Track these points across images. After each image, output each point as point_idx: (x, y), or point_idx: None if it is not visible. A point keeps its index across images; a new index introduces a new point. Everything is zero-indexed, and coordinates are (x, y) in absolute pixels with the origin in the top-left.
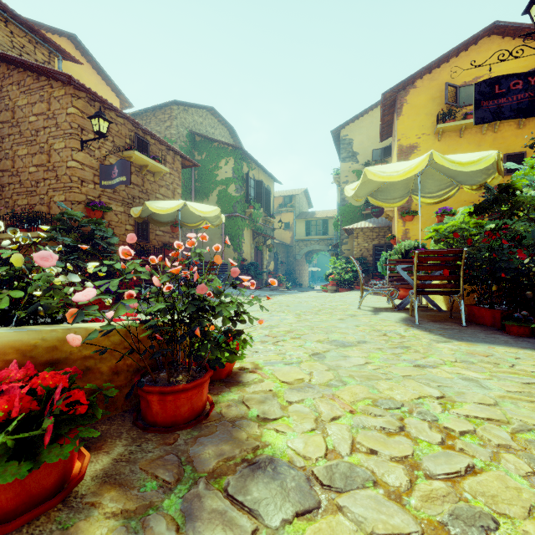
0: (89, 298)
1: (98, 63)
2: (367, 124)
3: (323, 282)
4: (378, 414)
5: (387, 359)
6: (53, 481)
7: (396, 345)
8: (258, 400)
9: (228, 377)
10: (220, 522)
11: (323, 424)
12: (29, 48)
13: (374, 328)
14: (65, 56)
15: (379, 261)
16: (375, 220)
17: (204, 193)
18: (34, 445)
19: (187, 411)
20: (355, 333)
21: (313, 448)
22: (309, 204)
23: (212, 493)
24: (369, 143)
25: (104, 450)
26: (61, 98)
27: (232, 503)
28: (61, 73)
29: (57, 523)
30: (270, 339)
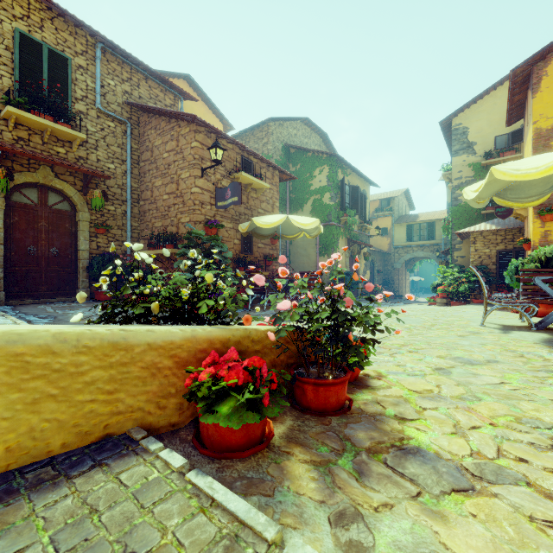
0: (287, 307)
1: (206, 96)
2: (488, 106)
3: (427, 293)
4: (523, 430)
5: (528, 381)
6: (260, 432)
7: (538, 368)
8: (391, 403)
9: (356, 381)
10: (388, 481)
11: (462, 430)
12: (161, 96)
13: (505, 347)
14: (185, 97)
15: (505, 269)
16: (500, 220)
17: (298, 204)
18: (256, 404)
19: (334, 402)
20: (482, 351)
21: (457, 447)
22: (410, 206)
23: (375, 463)
24: (491, 129)
25: (278, 421)
26: (186, 135)
27: (394, 472)
28: (188, 114)
29: (270, 459)
30: (385, 351)
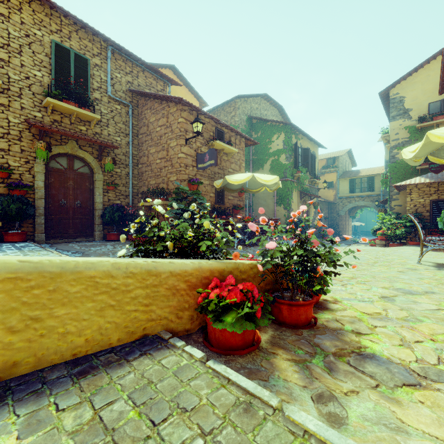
0: (273, 246)
1: (186, 81)
2: (422, 78)
3: (367, 236)
4: None
5: None
6: (252, 337)
7: None
8: (348, 321)
9: (317, 304)
10: (352, 376)
11: (408, 343)
12: (154, 84)
13: (440, 281)
14: (172, 83)
15: (438, 216)
16: (433, 175)
17: (259, 164)
18: (251, 317)
19: (304, 319)
20: (420, 284)
21: (404, 355)
22: (353, 163)
23: (340, 363)
24: (425, 97)
25: (262, 331)
26: (174, 113)
27: (356, 370)
28: (176, 97)
29: (261, 356)
30: (338, 282)
